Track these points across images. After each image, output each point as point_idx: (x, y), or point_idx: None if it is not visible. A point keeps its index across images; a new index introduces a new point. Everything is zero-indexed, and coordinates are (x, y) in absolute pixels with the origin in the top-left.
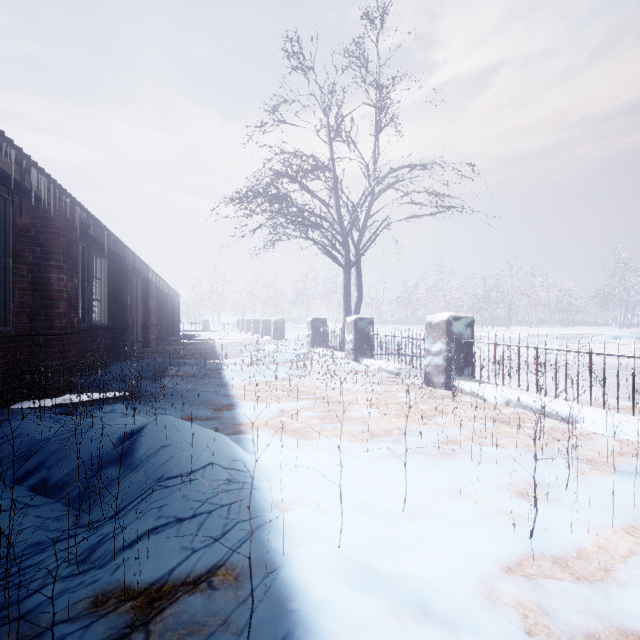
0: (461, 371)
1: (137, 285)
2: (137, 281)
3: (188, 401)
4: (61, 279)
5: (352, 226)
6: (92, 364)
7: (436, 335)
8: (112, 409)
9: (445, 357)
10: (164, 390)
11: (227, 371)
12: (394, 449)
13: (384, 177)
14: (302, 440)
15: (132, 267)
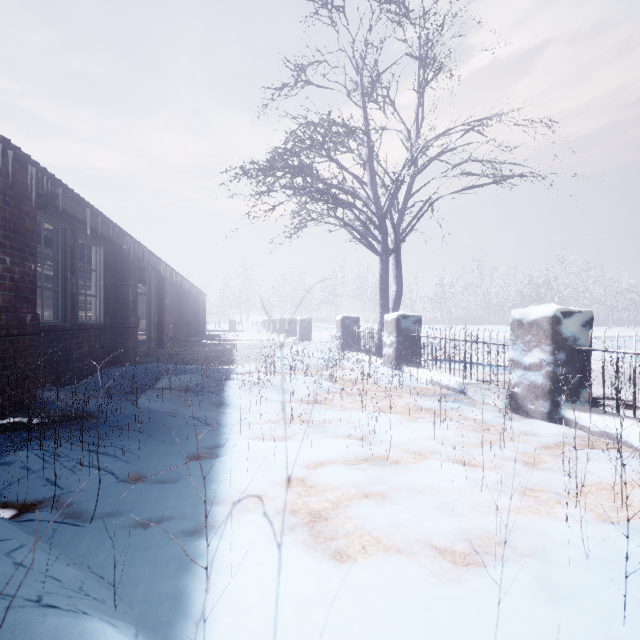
0: (575, 395)
1: (150, 281)
2: (150, 276)
3: (156, 438)
4: (0, 260)
5: (391, 205)
6: (80, 370)
7: (531, 339)
8: (10, 463)
9: (549, 373)
10: (136, 414)
11: (233, 383)
12: (558, 637)
13: (429, 146)
14: (326, 571)
15: (136, 258)
